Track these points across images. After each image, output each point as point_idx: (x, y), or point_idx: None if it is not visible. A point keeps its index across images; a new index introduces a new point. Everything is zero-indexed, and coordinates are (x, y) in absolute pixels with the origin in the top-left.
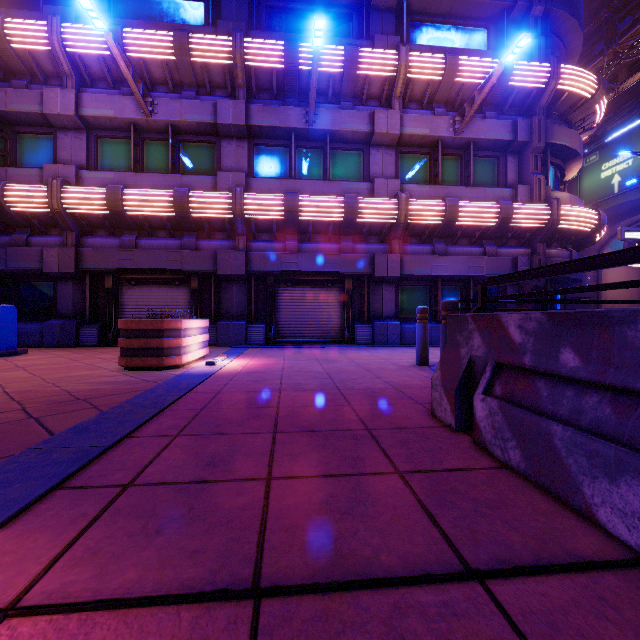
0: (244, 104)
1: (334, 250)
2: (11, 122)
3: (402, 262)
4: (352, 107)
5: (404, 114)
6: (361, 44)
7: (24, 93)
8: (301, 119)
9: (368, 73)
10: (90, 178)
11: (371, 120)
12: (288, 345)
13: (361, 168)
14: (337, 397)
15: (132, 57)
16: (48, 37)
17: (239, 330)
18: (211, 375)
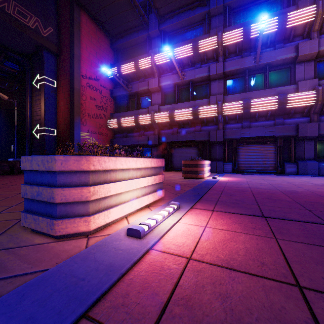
0: (222, 63)
1: (271, 124)
2: (139, 94)
3: (319, 127)
4: (283, 46)
5: (321, 39)
6: (289, 10)
7: (143, 83)
8: (251, 61)
9: (294, 25)
10: (162, 108)
11: (296, 49)
12: (244, 173)
13: (289, 77)
14: (278, 191)
15: (177, 59)
16: (150, 62)
17: (220, 165)
18: (217, 181)
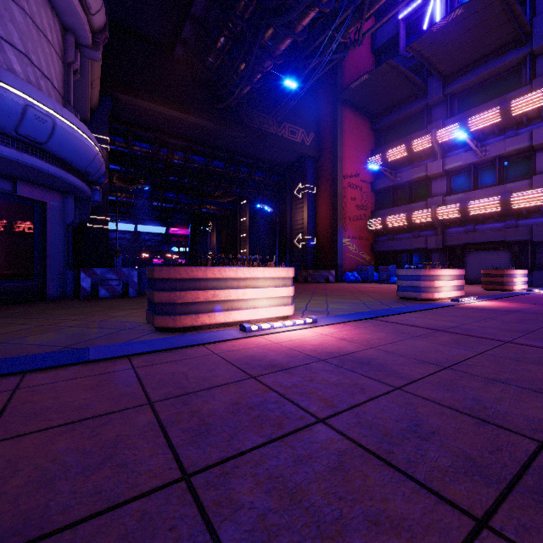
0: None
1: None
2: (411, 183)
3: None
4: None
5: None
6: None
7: (418, 169)
8: None
9: None
10: (449, 200)
11: None
12: None
13: None
14: None
15: (473, 130)
16: (431, 141)
17: None
18: (530, 293)
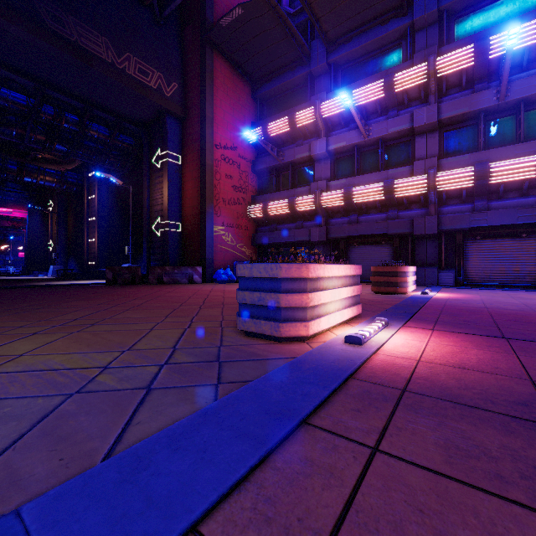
0: (436, 106)
1: (529, 203)
2: (295, 164)
3: None
4: None
5: None
6: None
7: (302, 148)
8: (491, 98)
9: None
10: (333, 185)
11: None
12: (477, 287)
13: None
14: (534, 314)
15: (356, 106)
16: (314, 115)
17: (431, 274)
18: (430, 299)
